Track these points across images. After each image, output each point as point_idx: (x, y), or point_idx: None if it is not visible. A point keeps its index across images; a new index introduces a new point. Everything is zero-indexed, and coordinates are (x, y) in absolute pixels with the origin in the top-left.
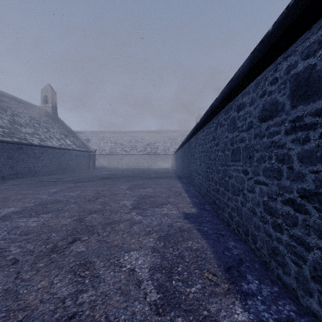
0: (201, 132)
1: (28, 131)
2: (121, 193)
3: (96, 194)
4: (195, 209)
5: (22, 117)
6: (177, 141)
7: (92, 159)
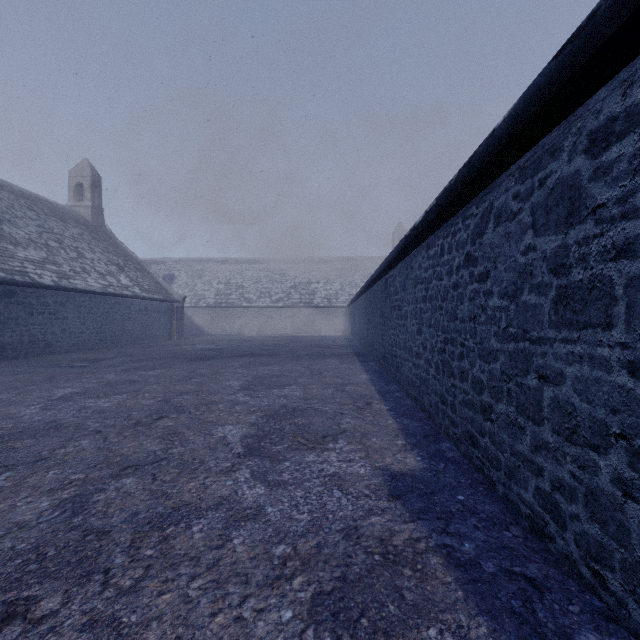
0: (423, 249)
1: (33, 256)
2: (224, 402)
3: (161, 404)
4: (417, 455)
5: (21, 227)
6: (354, 279)
7: (177, 316)
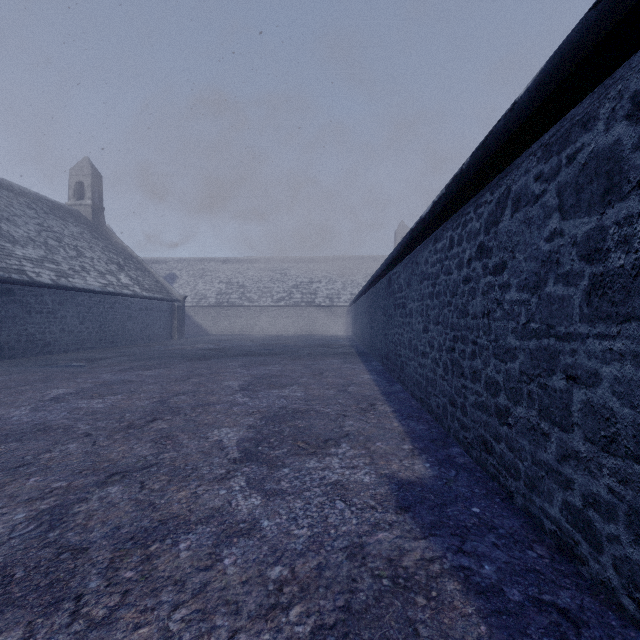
0: (429, 242)
1: (31, 255)
2: (221, 403)
3: (157, 405)
4: (425, 461)
5: (20, 225)
6: (356, 278)
7: (178, 316)
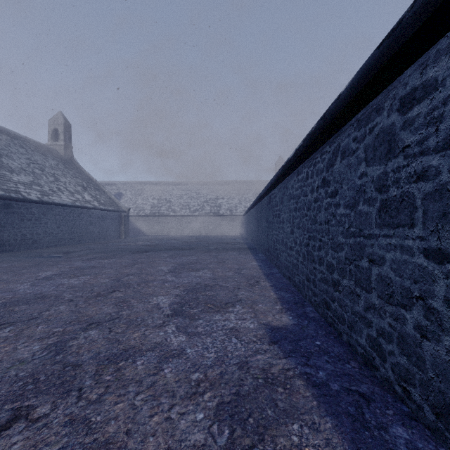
0: (294, 175)
1: (23, 180)
2: (157, 281)
3: (114, 282)
4: (289, 315)
5: (15, 160)
6: (248, 196)
7: (124, 222)
